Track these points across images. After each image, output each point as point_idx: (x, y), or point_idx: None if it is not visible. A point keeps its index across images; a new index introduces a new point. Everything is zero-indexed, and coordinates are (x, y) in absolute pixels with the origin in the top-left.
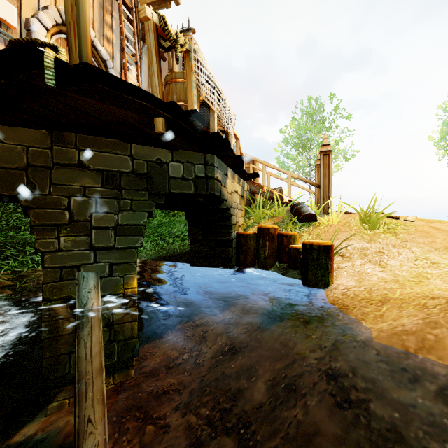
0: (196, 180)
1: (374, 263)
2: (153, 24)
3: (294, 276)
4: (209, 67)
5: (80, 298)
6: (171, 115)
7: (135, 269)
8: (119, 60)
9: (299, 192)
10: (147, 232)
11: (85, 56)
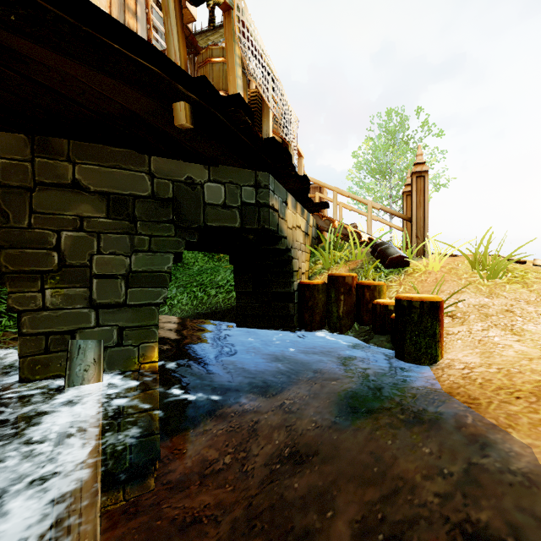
0: (243, 209)
1: (502, 328)
2: None
3: (381, 344)
4: (261, 41)
5: (72, 379)
6: (200, 98)
7: (155, 334)
8: None
9: (380, 228)
10: (183, 281)
11: None
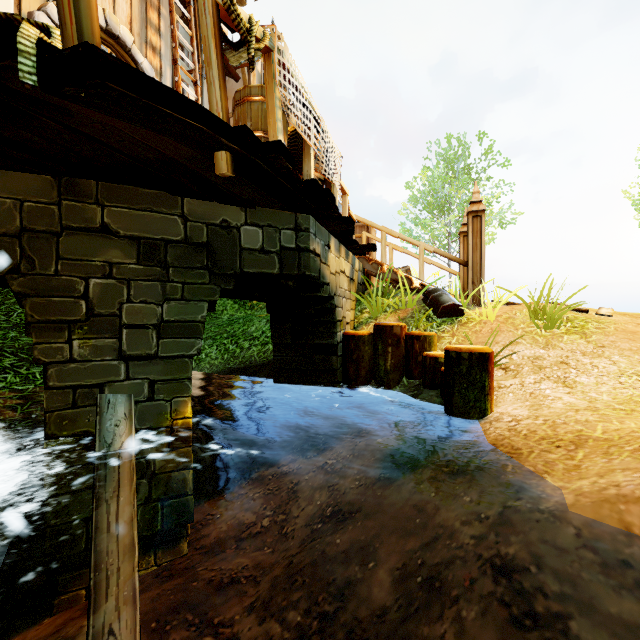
0: (282, 254)
1: (555, 380)
2: (212, 2)
3: (431, 399)
4: (302, 79)
5: (103, 435)
6: (241, 148)
7: (189, 388)
8: (170, 79)
9: (435, 273)
10: (212, 332)
11: (89, 34)
